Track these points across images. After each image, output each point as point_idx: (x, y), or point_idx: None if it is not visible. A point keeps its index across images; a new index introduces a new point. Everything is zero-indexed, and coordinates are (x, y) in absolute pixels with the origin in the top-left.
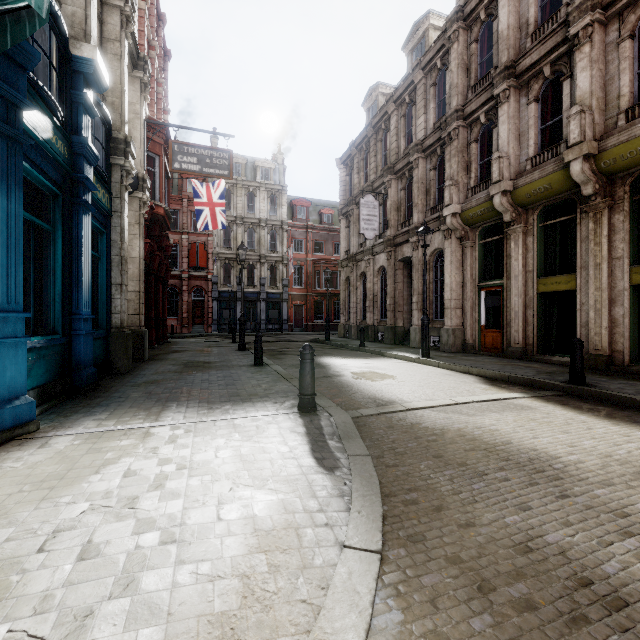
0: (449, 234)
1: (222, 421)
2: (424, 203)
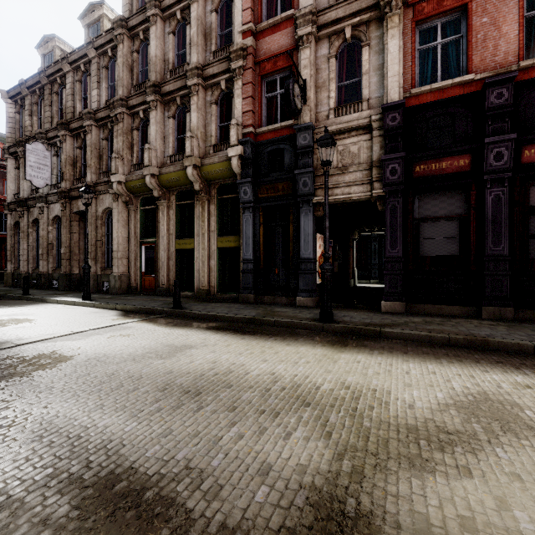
0: (117, 197)
1: None
2: (98, 166)
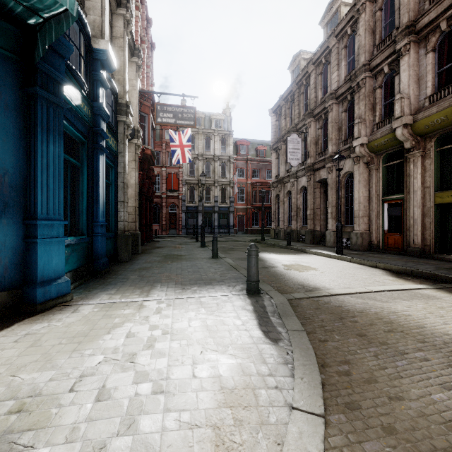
0: (358, 160)
1: (192, 298)
2: (337, 137)
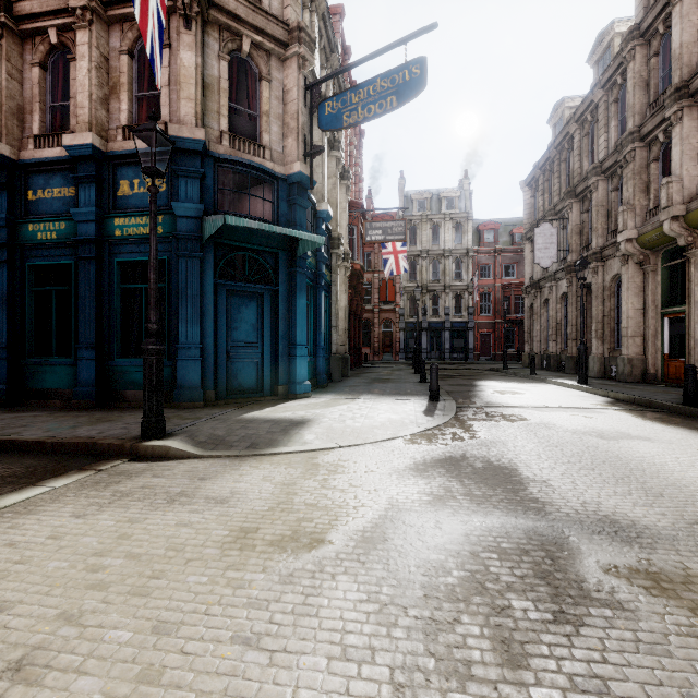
0: (625, 260)
1: (387, 400)
2: (605, 226)
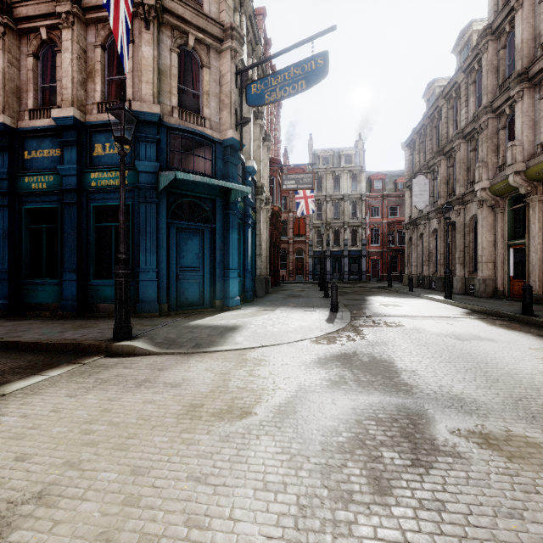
0: (480, 204)
1: (298, 311)
2: (465, 178)
